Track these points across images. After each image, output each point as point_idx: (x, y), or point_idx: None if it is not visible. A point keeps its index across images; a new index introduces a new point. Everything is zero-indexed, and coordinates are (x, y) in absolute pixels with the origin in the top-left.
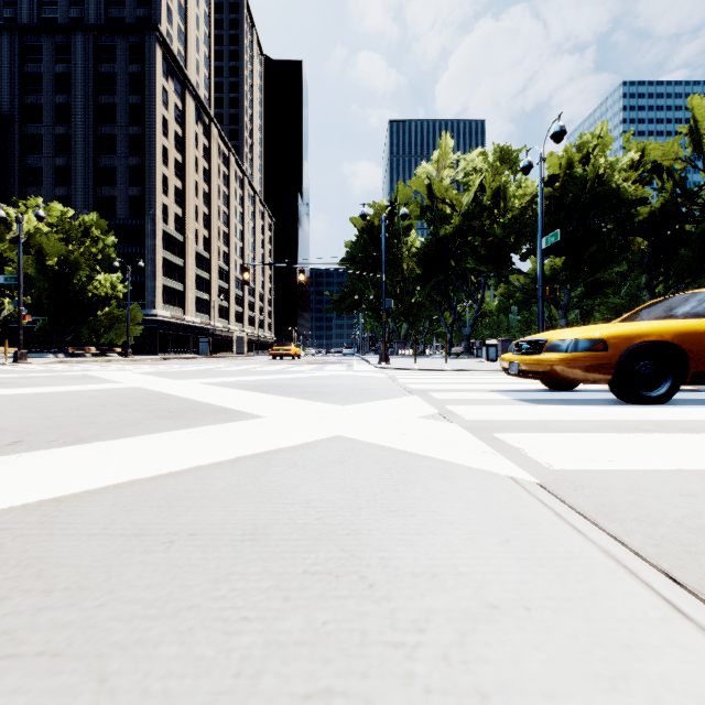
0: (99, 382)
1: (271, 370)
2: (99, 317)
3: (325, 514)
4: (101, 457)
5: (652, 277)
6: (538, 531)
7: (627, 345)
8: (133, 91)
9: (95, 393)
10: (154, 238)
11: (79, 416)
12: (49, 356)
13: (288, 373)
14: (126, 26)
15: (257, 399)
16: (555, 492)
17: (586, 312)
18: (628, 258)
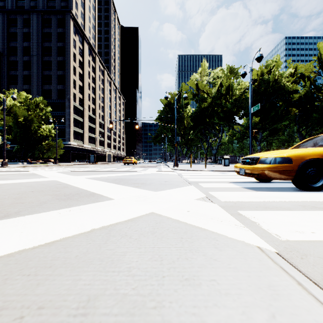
0: (37, 177)
1: (122, 171)
2: (43, 145)
3: (139, 284)
4: (10, 230)
5: (300, 126)
6: (292, 303)
7: (302, 160)
8: (60, 41)
9: (31, 184)
10: (69, 108)
11: (16, 198)
12: (19, 163)
13: (130, 172)
14: (56, 11)
15: (112, 187)
16: (290, 261)
17: (269, 143)
18: (289, 118)
